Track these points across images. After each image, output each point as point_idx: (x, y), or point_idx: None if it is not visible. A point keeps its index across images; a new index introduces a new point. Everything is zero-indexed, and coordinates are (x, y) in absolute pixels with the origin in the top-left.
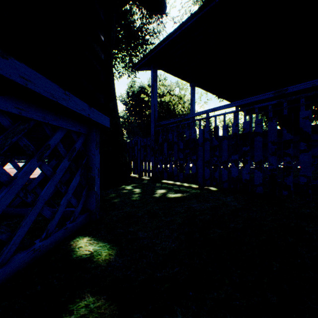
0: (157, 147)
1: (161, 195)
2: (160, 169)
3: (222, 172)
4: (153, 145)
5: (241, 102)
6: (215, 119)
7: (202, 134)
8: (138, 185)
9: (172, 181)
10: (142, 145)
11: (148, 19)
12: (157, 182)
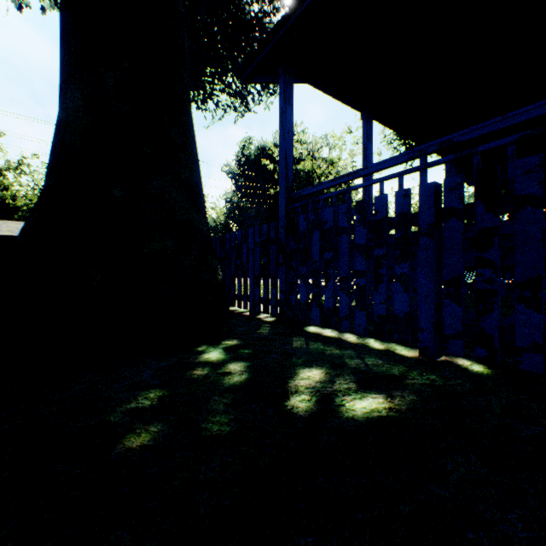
0: (294, 243)
1: (313, 400)
2: (301, 299)
3: (518, 316)
4: (284, 240)
5: (539, 107)
6: (448, 166)
7: (434, 199)
8: (243, 345)
9: (333, 330)
10: (259, 240)
11: (274, 3)
12: (295, 333)
